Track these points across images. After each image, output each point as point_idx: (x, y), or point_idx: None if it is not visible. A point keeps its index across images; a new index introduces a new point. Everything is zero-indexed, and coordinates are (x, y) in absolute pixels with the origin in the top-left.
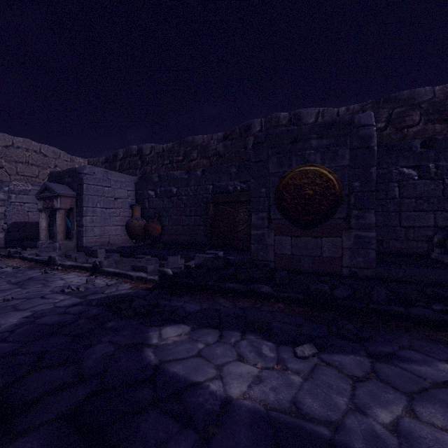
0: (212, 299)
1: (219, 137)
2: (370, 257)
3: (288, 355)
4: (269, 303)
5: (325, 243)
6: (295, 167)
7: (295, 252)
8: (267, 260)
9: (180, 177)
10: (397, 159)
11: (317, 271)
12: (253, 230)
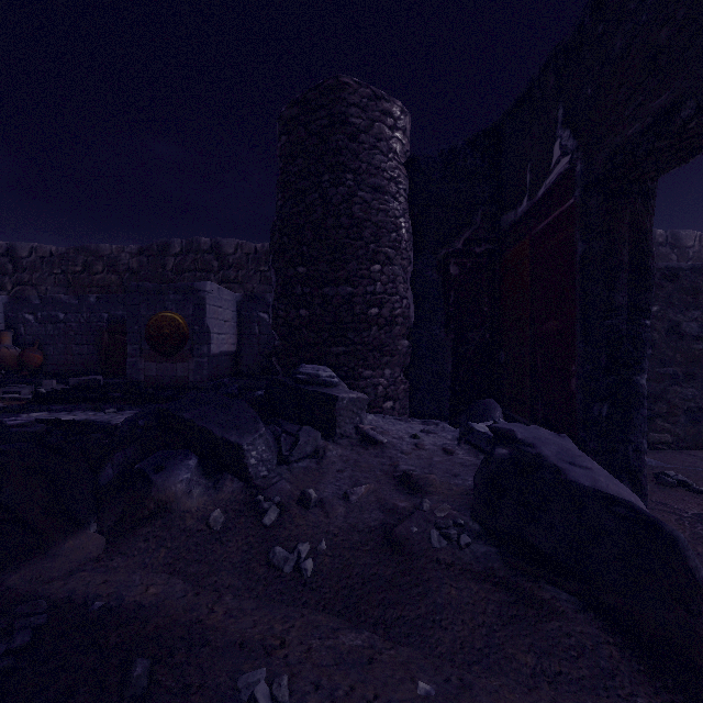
0: (76, 404)
1: (133, 251)
2: (205, 374)
3: (102, 413)
4: (116, 402)
5: (179, 366)
6: (160, 312)
7: (160, 374)
8: (140, 381)
9: (69, 302)
10: (257, 306)
11: (175, 387)
12: (129, 358)
